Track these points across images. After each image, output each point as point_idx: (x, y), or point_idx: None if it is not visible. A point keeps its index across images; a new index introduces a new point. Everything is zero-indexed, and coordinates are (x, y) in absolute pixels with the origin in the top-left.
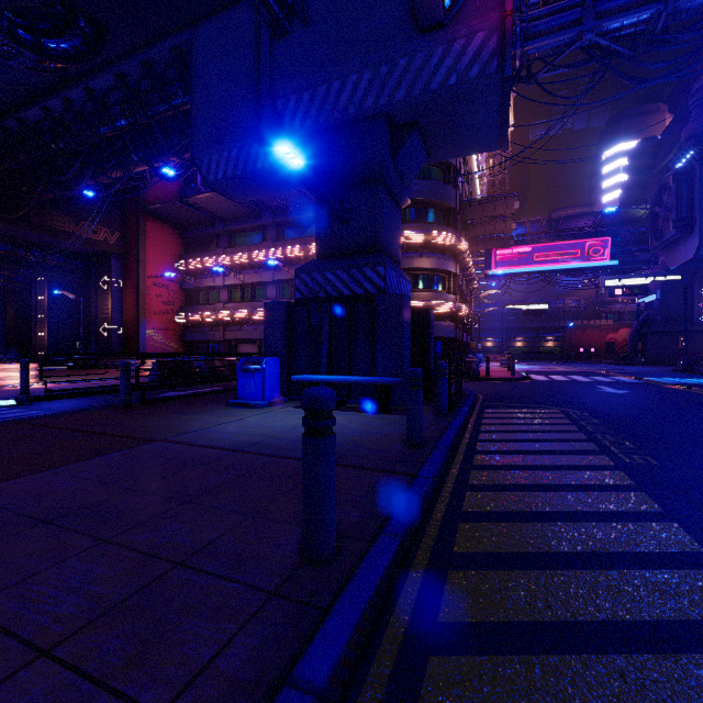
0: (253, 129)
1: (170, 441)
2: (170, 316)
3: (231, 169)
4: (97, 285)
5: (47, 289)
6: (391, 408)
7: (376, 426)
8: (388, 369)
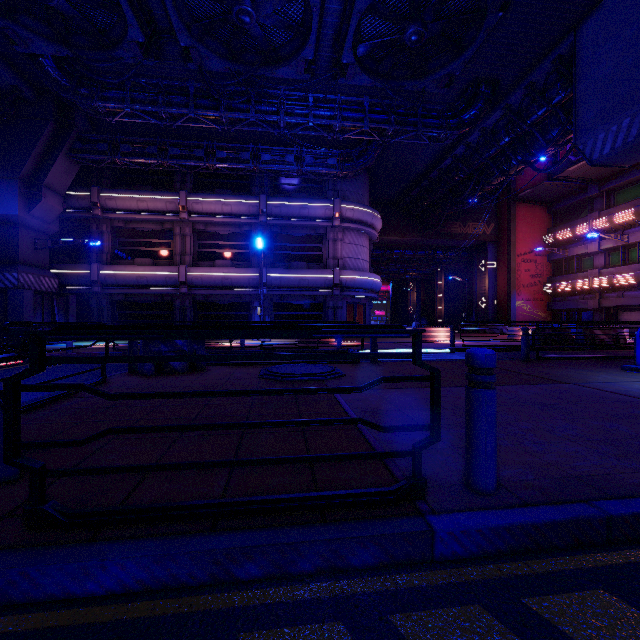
0: None
1: (580, 385)
2: (537, 288)
3: (620, 140)
4: (476, 268)
5: (443, 276)
6: None
7: None
8: None
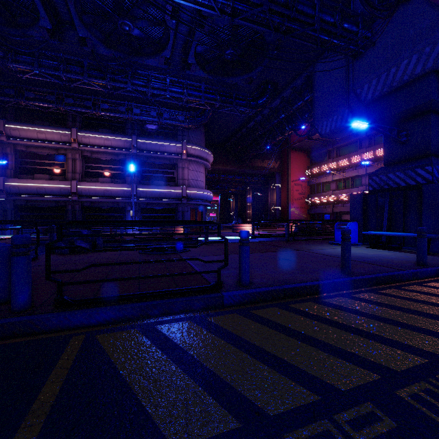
0: (345, 103)
1: (305, 251)
2: (302, 200)
3: (333, 126)
4: (270, 188)
5: (251, 192)
6: (432, 253)
7: (407, 258)
8: (431, 230)
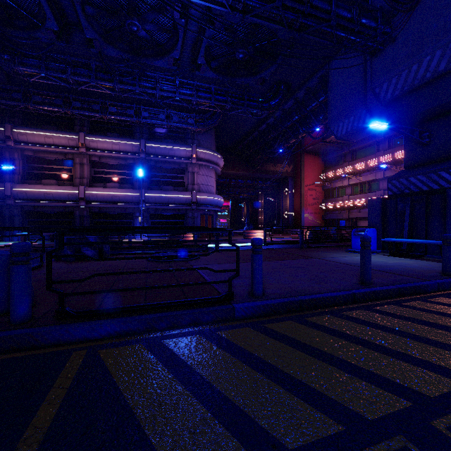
0: (362, 103)
1: (320, 259)
2: (317, 206)
3: (349, 127)
4: (282, 193)
5: (263, 197)
6: None
7: (430, 266)
8: None
